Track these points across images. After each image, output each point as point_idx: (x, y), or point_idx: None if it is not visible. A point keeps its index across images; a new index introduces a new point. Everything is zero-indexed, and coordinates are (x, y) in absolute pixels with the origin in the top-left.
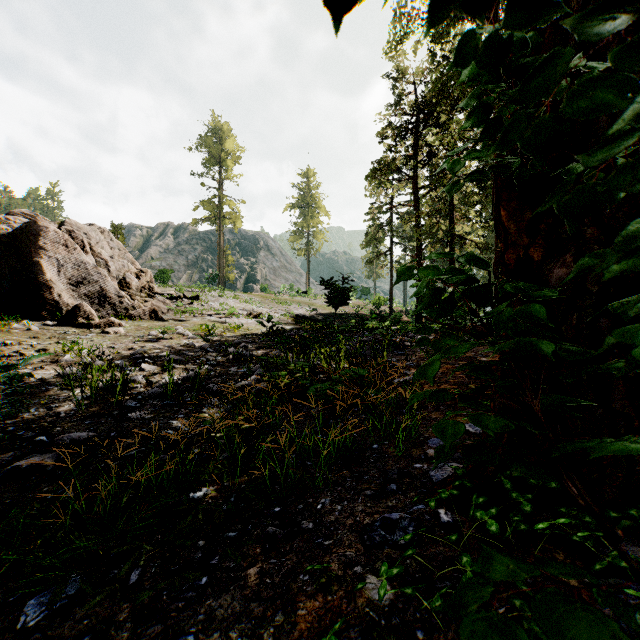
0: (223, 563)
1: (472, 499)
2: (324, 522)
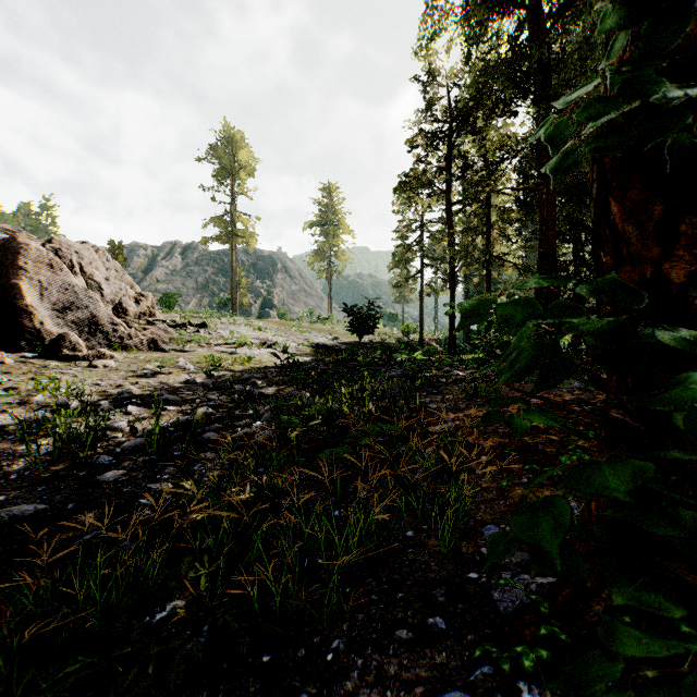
0: None
1: None
2: (335, 694)
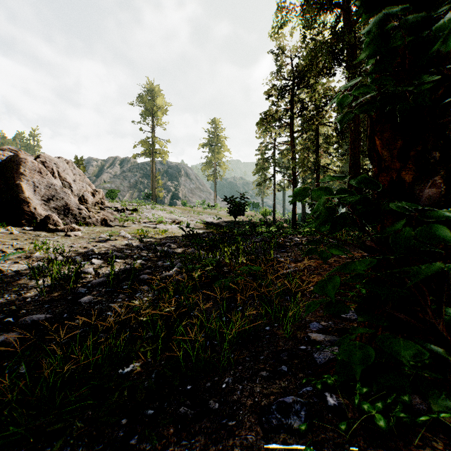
0: (141, 443)
1: (356, 387)
2: (228, 401)
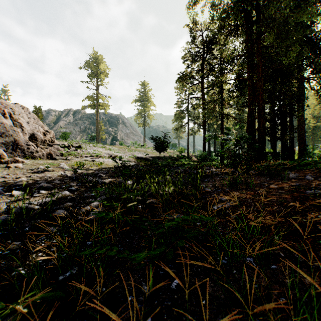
0: None
1: None
2: None
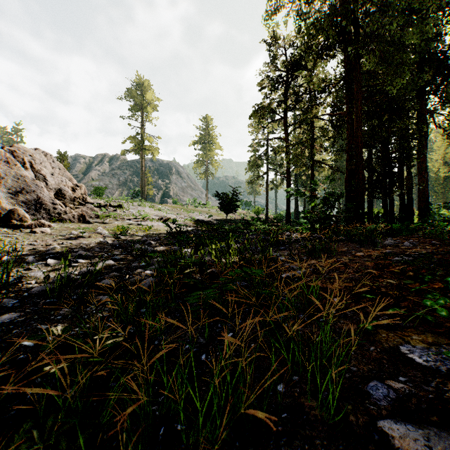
0: None
1: None
2: None
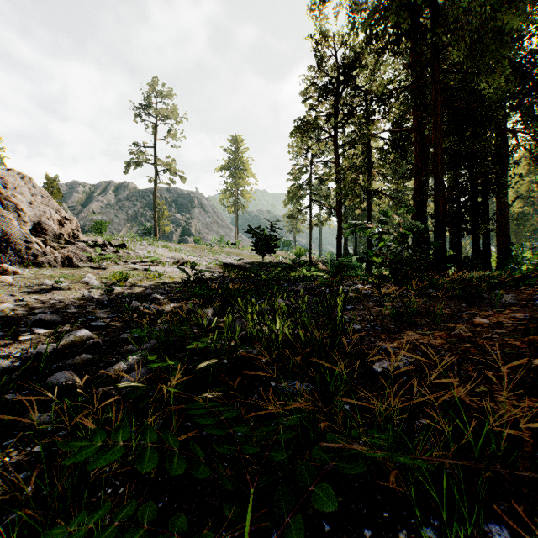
0: None
1: None
2: None
